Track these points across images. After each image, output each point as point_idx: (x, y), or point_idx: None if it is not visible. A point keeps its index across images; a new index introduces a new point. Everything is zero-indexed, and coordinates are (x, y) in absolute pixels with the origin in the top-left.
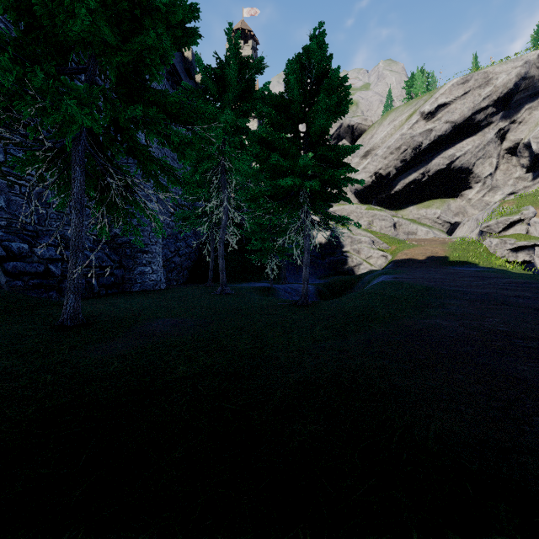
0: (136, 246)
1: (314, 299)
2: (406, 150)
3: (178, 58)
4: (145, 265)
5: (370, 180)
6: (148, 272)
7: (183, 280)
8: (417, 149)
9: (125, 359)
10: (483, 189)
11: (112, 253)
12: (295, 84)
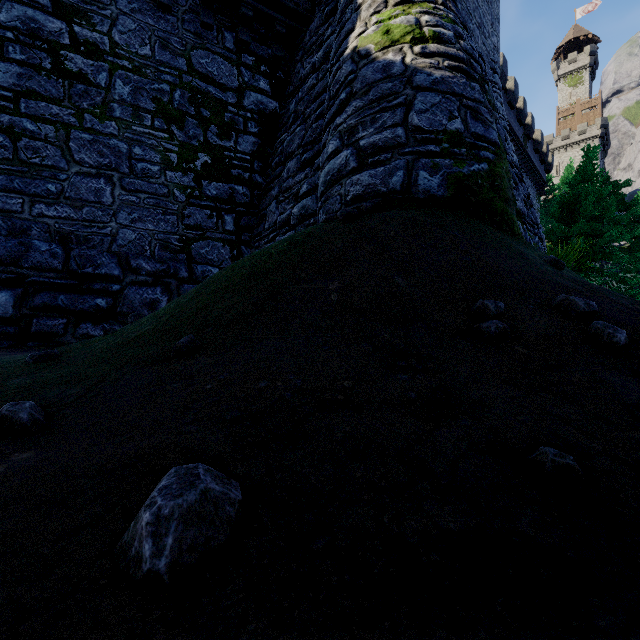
0: None
1: None
2: None
3: (536, 158)
4: None
5: None
6: None
7: None
8: None
9: None
10: None
11: None
12: None
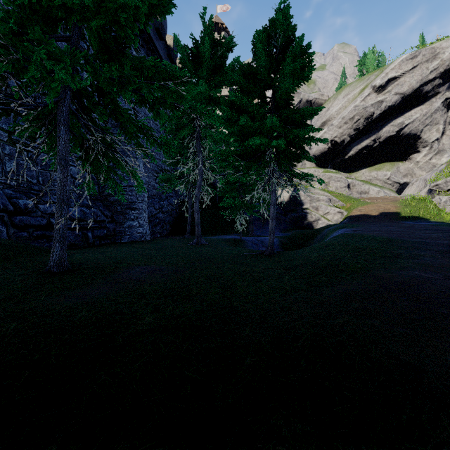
0: (125, 203)
1: (278, 250)
2: (359, 120)
3: (161, 46)
4: (133, 220)
5: (326, 147)
6: (136, 226)
7: (165, 232)
8: (369, 118)
9: (94, 307)
10: (430, 153)
11: (105, 209)
12: (262, 52)
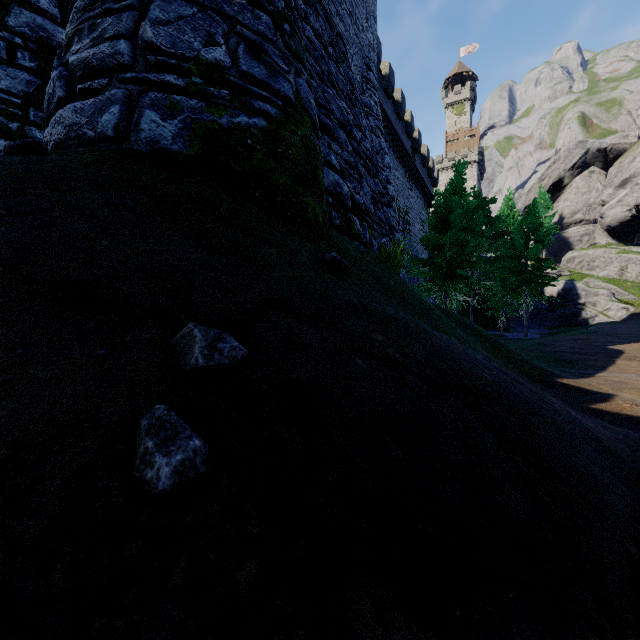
0: None
1: None
2: None
3: (424, 171)
4: None
5: (628, 215)
6: None
7: None
8: None
9: None
10: None
11: None
12: (520, 240)
